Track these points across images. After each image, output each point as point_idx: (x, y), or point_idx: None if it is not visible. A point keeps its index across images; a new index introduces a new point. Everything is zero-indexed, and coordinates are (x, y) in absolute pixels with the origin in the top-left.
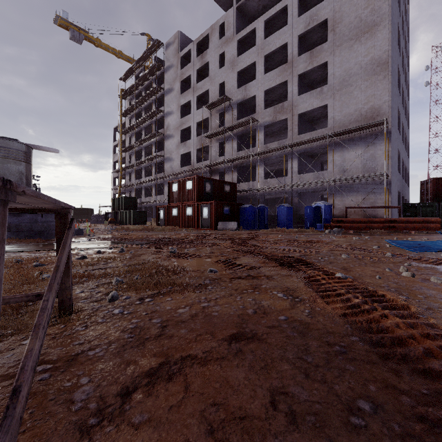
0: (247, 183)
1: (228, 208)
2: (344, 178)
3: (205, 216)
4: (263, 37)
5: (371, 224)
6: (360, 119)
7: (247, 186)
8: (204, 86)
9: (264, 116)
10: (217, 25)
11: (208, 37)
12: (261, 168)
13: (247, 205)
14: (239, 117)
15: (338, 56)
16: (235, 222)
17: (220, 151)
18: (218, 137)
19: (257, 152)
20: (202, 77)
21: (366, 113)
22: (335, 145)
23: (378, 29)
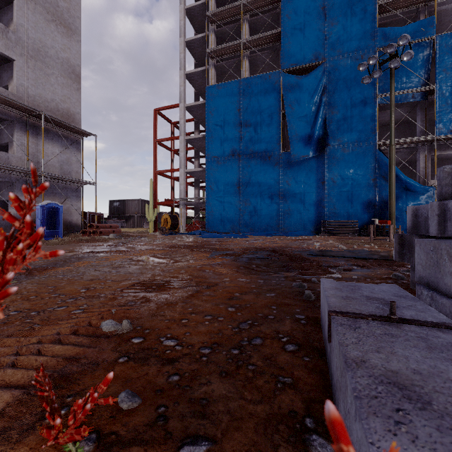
0: None
1: None
2: (63, 177)
3: None
4: None
5: (109, 229)
6: (57, 114)
7: None
8: None
9: None
10: None
11: None
12: None
13: None
14: None
15: (32, 13)
16: None
17: None
18: None
19: None
20: None
21: (63, 112)
22: (29, 126)
23: (73, 36)
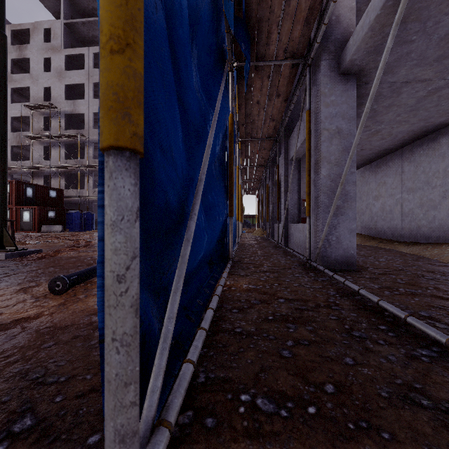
0: (76, 190)
1: (54, 213)
2: None
3: (26, 220)
4: (92, 66)
5: None
6: None
7: (76, 192)
8: (23, 81)
9: (93, 134)
10: (40, 27)
11: (29, 31)
12: (90, 178)
13: (74, 211)
14: (67, 126)
15: None
16: (60, 225)
17: (45, 155)
18: (42, 140)
19: (85, 165)
20: (20, 67)
21: None
22: None
23: None
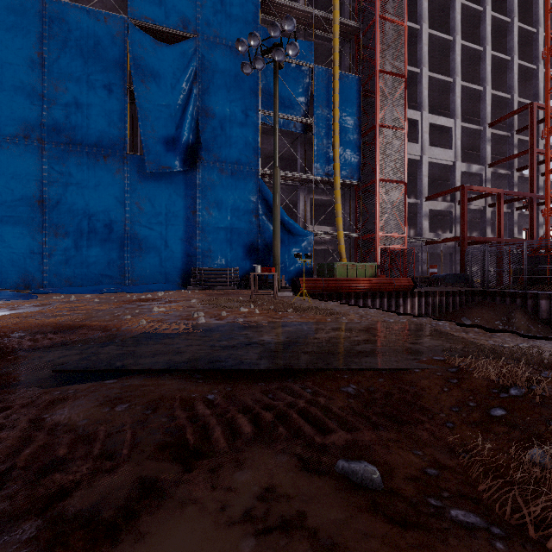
0: None
1: None
2: None
3: None
4: None
5: None
6: None
7: None
8: None
9: None
10: None
11: None
12: None
13: None
14: None
15: None
16: None
17: None
18: None
19: None
20: None
21: None
22: None
23: None
